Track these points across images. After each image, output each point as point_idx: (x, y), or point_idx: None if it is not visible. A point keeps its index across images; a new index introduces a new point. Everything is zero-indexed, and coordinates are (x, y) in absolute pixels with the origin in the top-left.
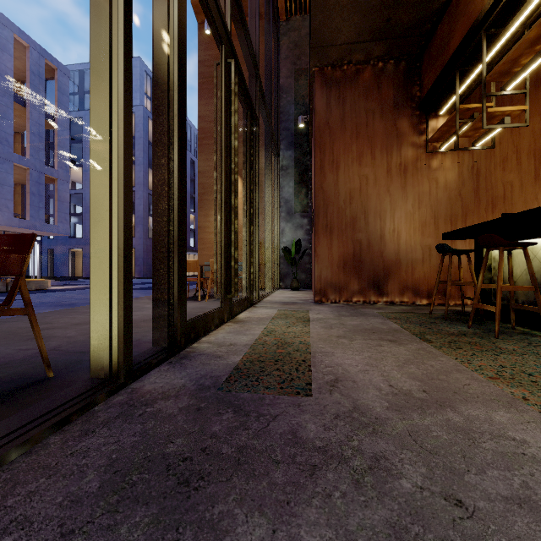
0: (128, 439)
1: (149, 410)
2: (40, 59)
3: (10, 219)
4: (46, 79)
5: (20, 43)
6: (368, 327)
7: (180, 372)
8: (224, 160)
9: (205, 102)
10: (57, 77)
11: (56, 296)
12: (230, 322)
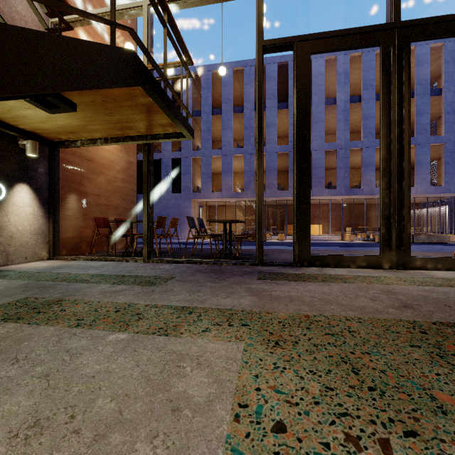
0: (230, 268)
1: (244, 268)
2: (454, 45)
3: (427, 188)
4: None
5: (436, 47)
6: None
7: (274, 268)
8: (382, 136)
9: None
10: None
11: (433, 248)
12: (386, 269)
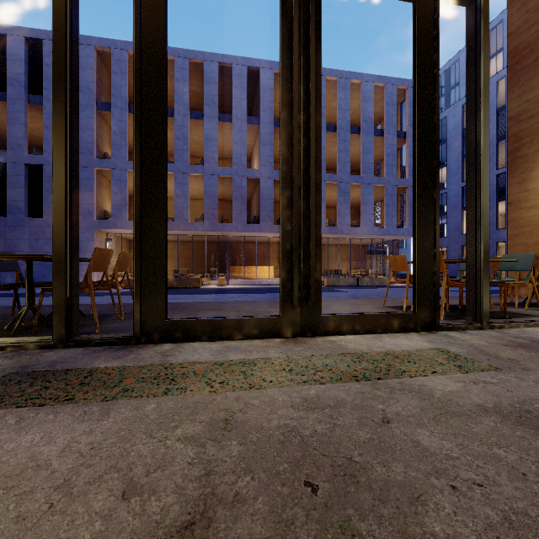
0: None
1: None
2: (393, 89)
3: (371, 229)
4: (402, 102)
5: (379, 87)
6: (385, 473)
7: (78, 354)
8: (282, 123)
9: (520, 4)
10: (407, 95)
11: (374, 291)
12: (286, 339)
